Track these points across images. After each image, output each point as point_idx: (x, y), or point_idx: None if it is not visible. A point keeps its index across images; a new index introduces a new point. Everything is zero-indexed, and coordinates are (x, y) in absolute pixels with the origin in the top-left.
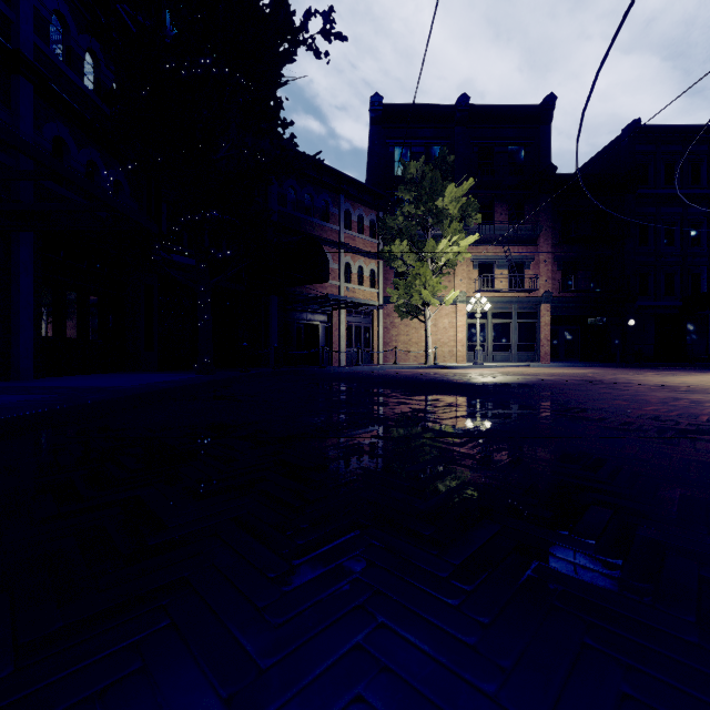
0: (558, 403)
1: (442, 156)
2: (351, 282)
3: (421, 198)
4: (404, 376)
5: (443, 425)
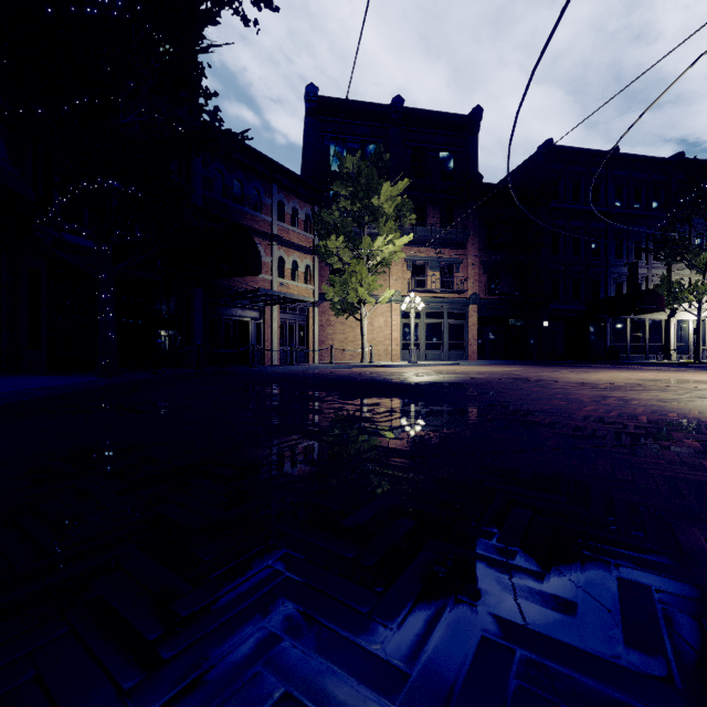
0: (501, 404)
1: (378, 153)
2: (284, 277)
3: (357, 194)
4: (340, 376)
5: (388, 439)
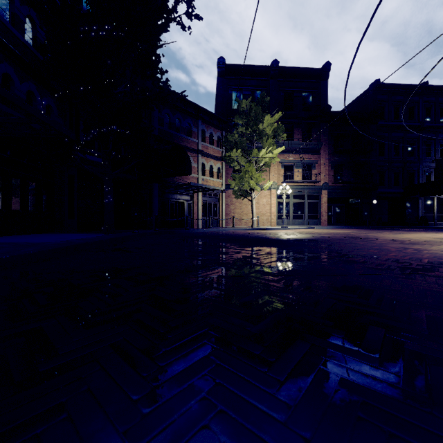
0: (335, 251)
1: (262, 97)
2: (205, 175)
3: (249, 123)
4: (238, 235)
5: (264, 267)
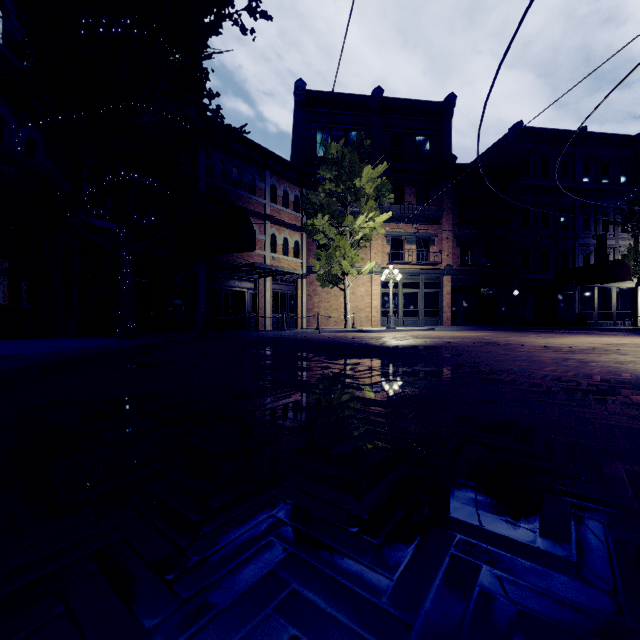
0: (468, 365)
1: (359, 140)
2: (276, 252)
3: (340, 177)
4: (326, 340)
5: (367, 391)
